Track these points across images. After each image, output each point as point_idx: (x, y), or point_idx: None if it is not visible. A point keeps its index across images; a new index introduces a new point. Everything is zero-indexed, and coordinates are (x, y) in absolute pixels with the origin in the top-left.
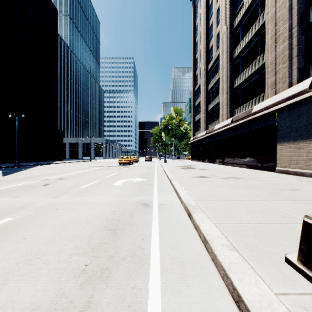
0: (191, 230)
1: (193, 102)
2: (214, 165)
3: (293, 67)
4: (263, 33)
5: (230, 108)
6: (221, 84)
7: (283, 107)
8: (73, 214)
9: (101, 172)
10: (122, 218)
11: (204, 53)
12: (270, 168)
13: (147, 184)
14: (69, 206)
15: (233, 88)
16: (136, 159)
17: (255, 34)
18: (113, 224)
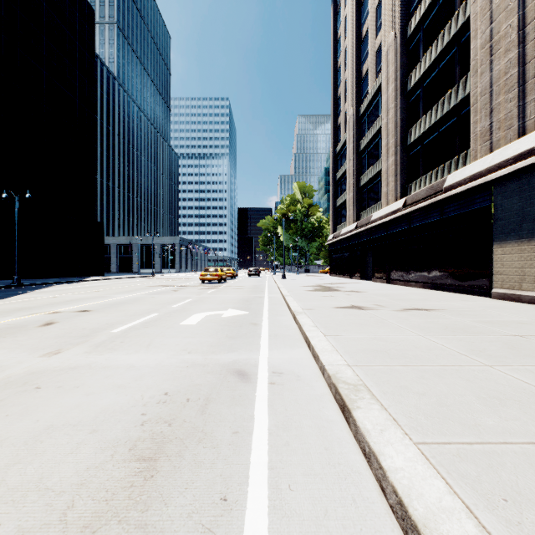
0: (353, 459)
1: (333, 172)
2: (372, 284)
3: (528, 97)
4: (466, 41)
5: (402, 182)
6: (385, 138)
7: (509, 174)
8: (68, 402)
9: (165, 298)
10: (180, 416)
11: (354, 85)
12: (480, 291)
13: (249, 323)
14: (71, 378)
15: (406, 145)
16: (232, 272)
17: (450, 44)
18: (154, 438)
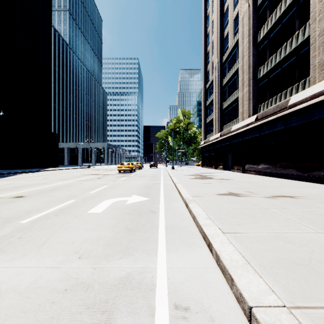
0: None
1: (204, 101)
2: (233, 173)
3: None
4: (304, 1)
5: (253, 104)
6: (241, 76)
7: None
8: None
9: (89, 184)
10: None
11: (218, 43)
12: (318, 179)
13: (148, 210)
14: None
15: (257, 79)
16: (139, 165)
17: (291, 5)
18: None
